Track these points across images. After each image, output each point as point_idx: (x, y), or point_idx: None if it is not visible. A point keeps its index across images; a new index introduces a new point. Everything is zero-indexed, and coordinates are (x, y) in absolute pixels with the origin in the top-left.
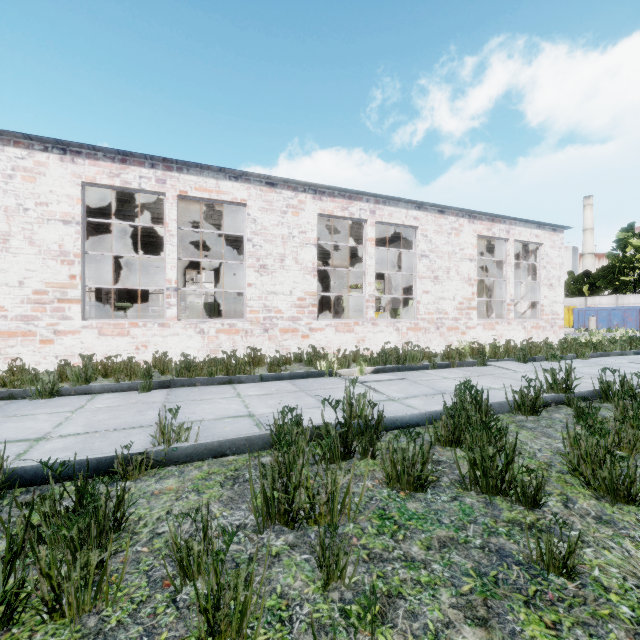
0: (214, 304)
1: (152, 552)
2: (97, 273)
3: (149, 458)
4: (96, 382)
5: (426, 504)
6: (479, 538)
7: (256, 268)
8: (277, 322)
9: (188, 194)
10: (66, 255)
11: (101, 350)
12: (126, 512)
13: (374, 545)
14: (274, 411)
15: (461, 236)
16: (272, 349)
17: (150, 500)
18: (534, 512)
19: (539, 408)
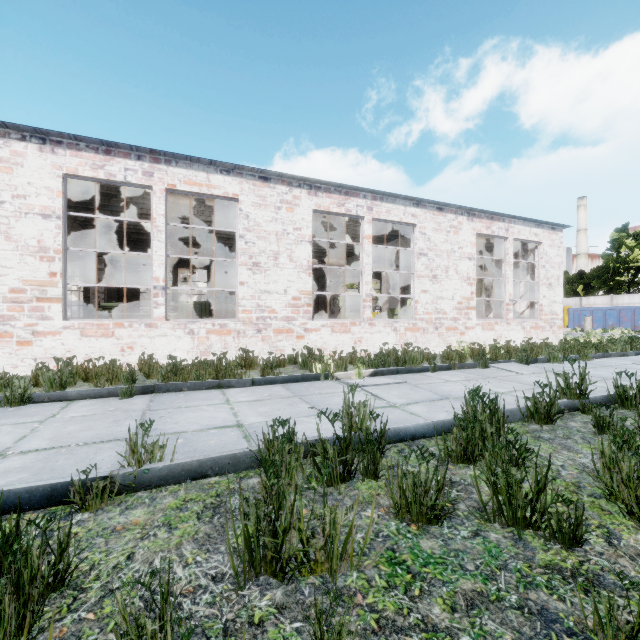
0: (205, 303)
1: (99, 620)
2: (86, 272)
3: (115, 483)
4: (75, 387)
5: (443, 542)
6: (514, 592)
7: (249, 266)
8: (271, 322)
9: (177, 188)
10: (45, 251)
11: (83, 352)
12: (76, 557)
13: (384, 605)
14: (265, 420)
15: (460, 234)
16: (265, 350)
17: (109, 539)
18: (574, 552)
19: (554, 416)
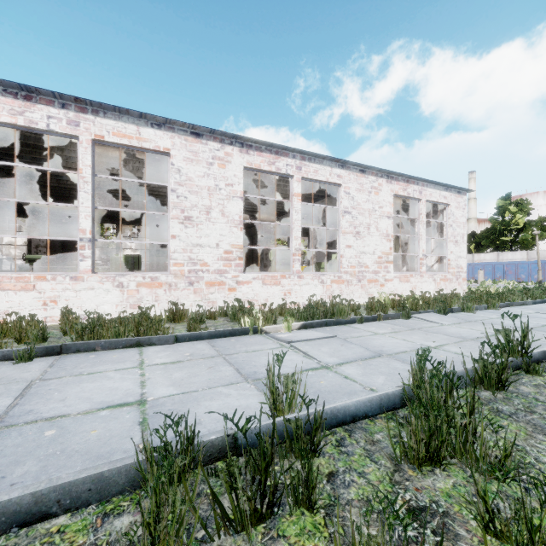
0: (138, 257)
1: None
2: (30, 227)
3: None
4: None
5: None
6: None
7: (180, 220)
8: (203, 275)
9: (105, 139)
10: None
11: (0, 306)
12: None
13: None
14: (176, 392)
15: (380, 195)
16: (197, 303)
17: None
18: None
19: (506, 381)
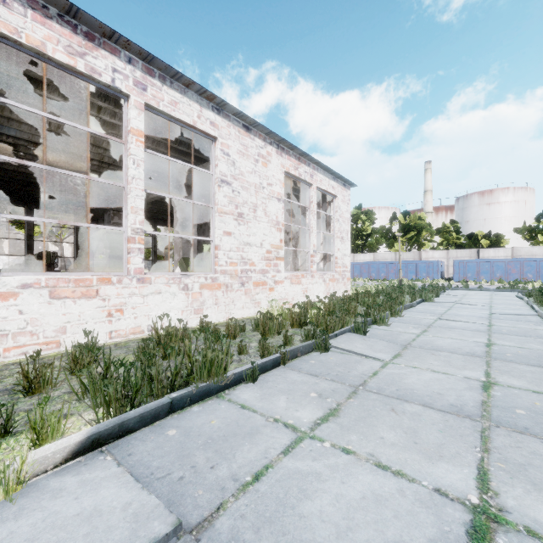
0: None
1: None
2: None
3: None
4: None
5: None
6: None
7: None
8: None
9: None
10: None
11: None
12: None
13: None
14: None
15: (269, 167)
16: None
17: None
18: None
19: None
